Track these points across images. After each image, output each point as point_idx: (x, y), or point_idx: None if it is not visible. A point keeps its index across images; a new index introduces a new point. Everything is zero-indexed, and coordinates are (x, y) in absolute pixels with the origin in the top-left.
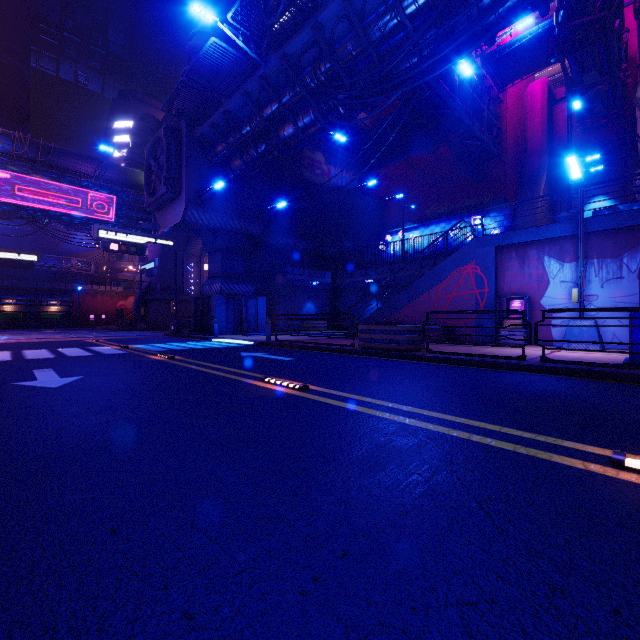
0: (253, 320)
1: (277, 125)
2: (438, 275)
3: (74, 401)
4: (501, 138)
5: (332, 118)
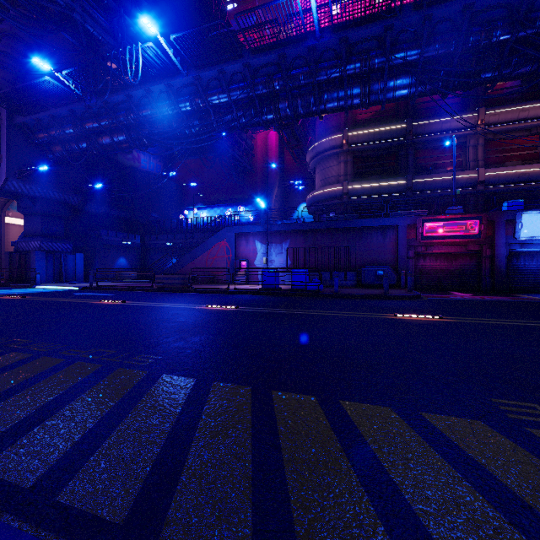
0: (71, 271)
1: (97, 134)
2: (207, 246)
3: (6, 311)
4: (255, 161)
5: (139, 146)
